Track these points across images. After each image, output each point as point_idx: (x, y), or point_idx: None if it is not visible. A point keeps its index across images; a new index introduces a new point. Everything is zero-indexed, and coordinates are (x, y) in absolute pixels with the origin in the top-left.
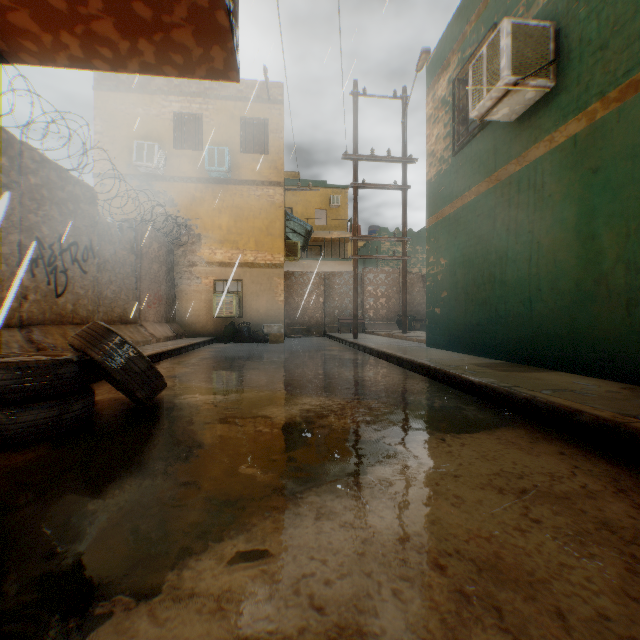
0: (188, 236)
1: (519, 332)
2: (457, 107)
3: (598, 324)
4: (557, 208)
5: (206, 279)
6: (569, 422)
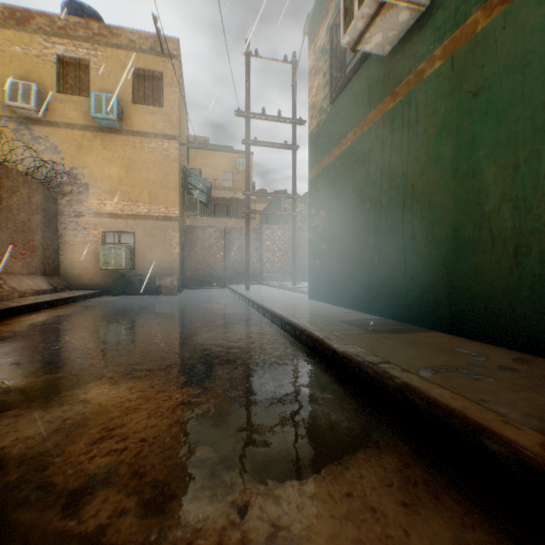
0: (72, 184)
1: (393, 285)
2: (335, 53)
3: (480, 277)
4: (433, 144)
5: (95, 230)
6: (466, 444)
